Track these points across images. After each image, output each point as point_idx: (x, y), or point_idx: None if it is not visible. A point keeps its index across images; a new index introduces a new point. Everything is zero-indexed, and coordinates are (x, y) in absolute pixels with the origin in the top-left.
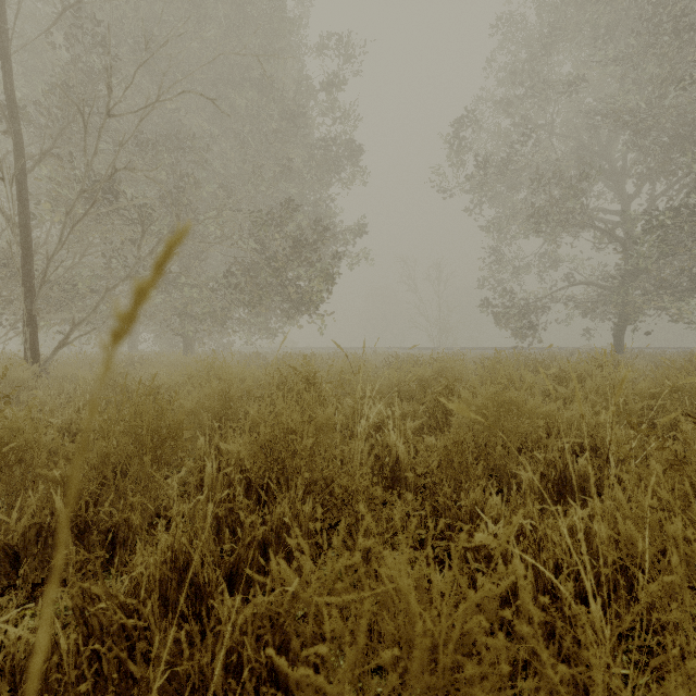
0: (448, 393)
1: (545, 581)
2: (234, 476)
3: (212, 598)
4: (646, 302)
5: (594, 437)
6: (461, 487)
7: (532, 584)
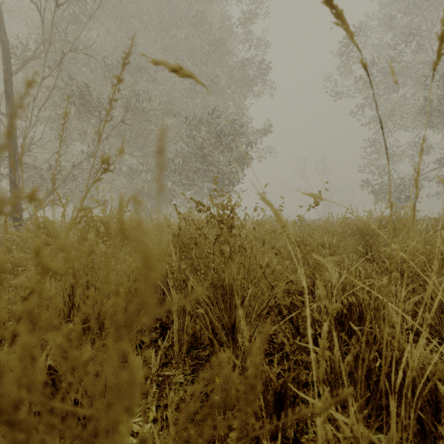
0: None
1: None
2: None
3: None
4: None
5: None
6: None
7: None
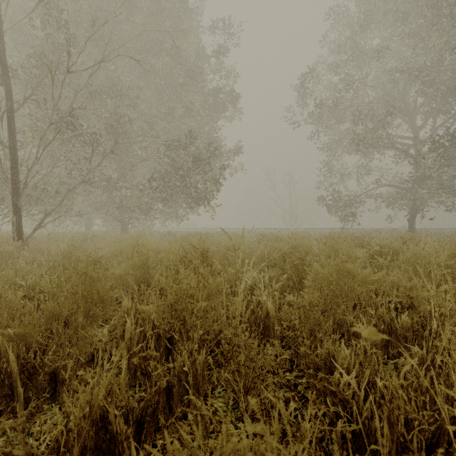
0: (301, 262)
1: (397, 433)
2: (147, 329)
3: (122, 446)
4: (430, 198)
5: (410, 297)
6: (315, 336)
7: (387, 437)
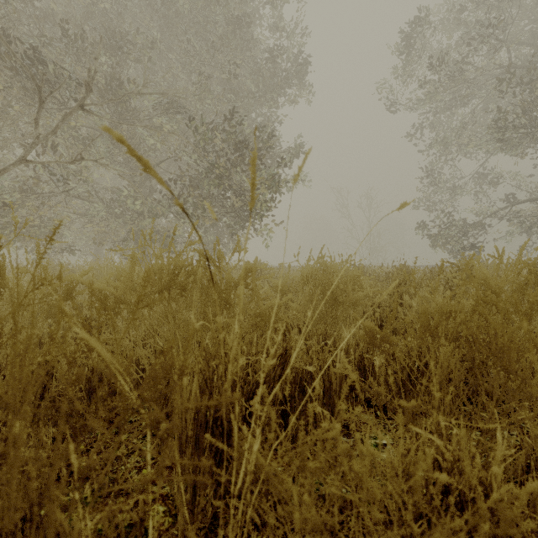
0: None
1: None
2: None
3: None
4: None
5: None
6: None
7: None
